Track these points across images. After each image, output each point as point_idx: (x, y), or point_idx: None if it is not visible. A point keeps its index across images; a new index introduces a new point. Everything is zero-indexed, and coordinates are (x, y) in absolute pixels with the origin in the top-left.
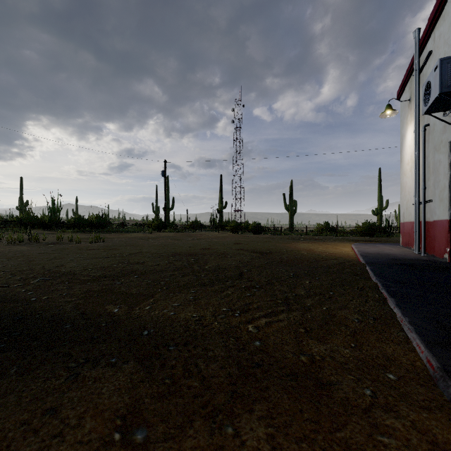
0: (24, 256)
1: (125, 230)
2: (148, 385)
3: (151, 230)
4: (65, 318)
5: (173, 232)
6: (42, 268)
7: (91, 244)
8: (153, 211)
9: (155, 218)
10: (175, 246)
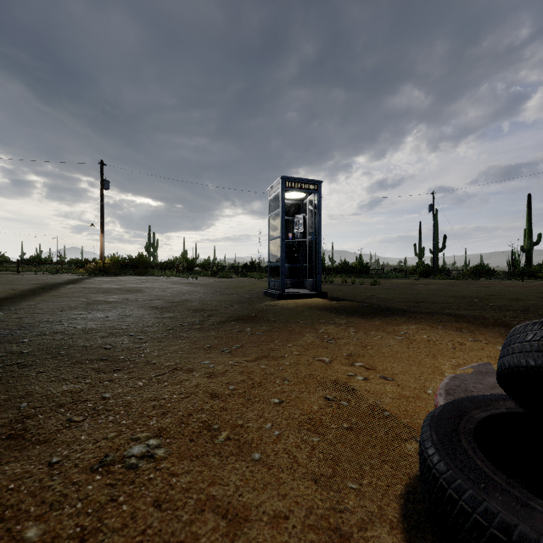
0: (342, 290)
1: (387, 276)
2: (460, 319)
3: (417, 276)
4: (408, 310)
5: (444, 279)
6: (364, 296)
7: (372, 286)
8: (416, 253)
9: (420, 262)
10: (453, 291)
